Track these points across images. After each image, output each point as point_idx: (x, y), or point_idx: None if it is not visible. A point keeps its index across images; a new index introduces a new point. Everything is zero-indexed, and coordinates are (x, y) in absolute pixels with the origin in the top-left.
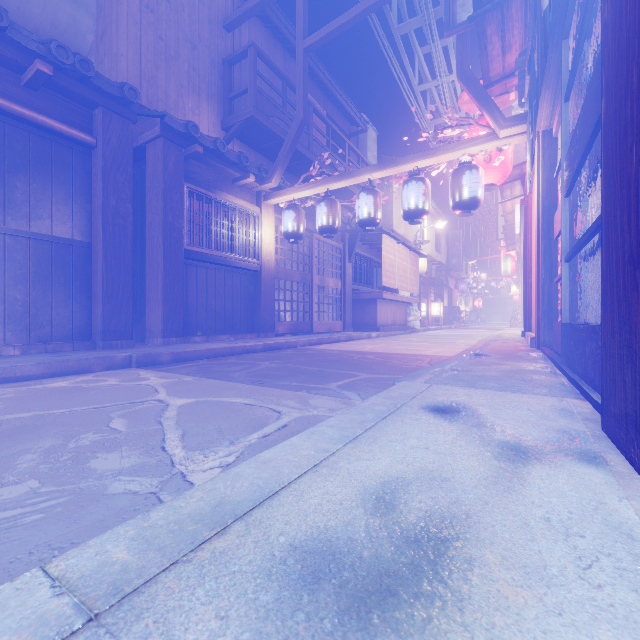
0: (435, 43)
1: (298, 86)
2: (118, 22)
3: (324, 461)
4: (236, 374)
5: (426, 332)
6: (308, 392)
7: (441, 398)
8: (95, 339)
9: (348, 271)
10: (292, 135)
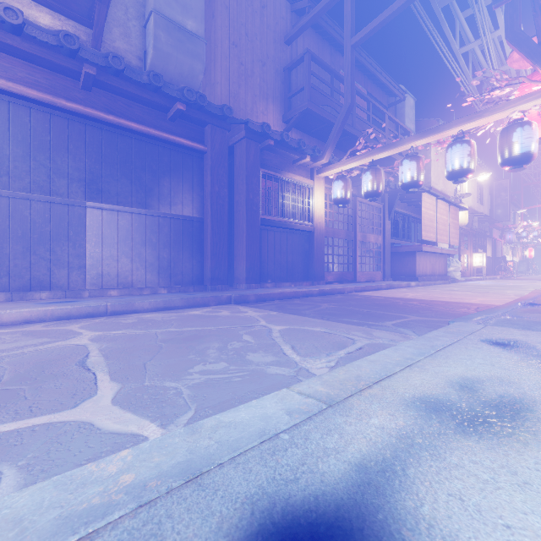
0: (479, 6)
1: (346, 78)
2: (215, 60)
3: (414, 364)
4: (306, 312)
5: (467, 282)
6: (369, 327)
7: (498, 335)
8: (206, 284)
9: (387, 227)
10: (341, 119)
